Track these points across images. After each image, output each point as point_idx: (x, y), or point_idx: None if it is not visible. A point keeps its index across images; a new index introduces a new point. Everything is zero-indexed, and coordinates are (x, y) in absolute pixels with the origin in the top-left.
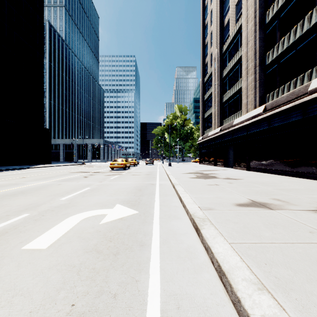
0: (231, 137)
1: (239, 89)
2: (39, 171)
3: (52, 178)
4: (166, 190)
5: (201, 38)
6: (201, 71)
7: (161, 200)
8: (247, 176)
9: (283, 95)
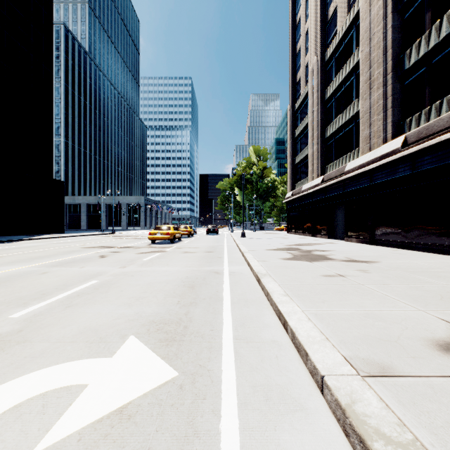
0: (341, 192)
1: (354, 115)
2: (36, 245)
3: (44, 258)
4: (244, 288)
5: (291, 44)
6: (291, 93)
7: (237, 321)
8: (380, 255)
9: (442, 116)
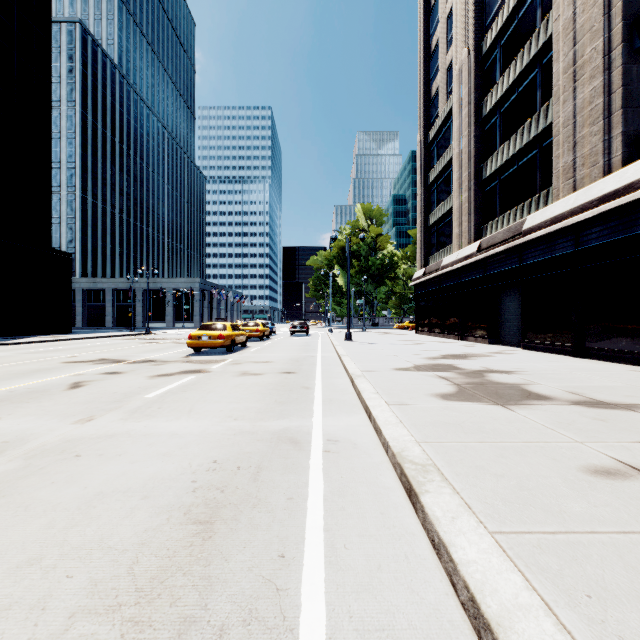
0: (516, 266)
1: (538, 135)
2: None
3: None
4: (371, 528)
5: (422, 38)
6: (422, 115)
7: None
8: (630, 383)
9: None
